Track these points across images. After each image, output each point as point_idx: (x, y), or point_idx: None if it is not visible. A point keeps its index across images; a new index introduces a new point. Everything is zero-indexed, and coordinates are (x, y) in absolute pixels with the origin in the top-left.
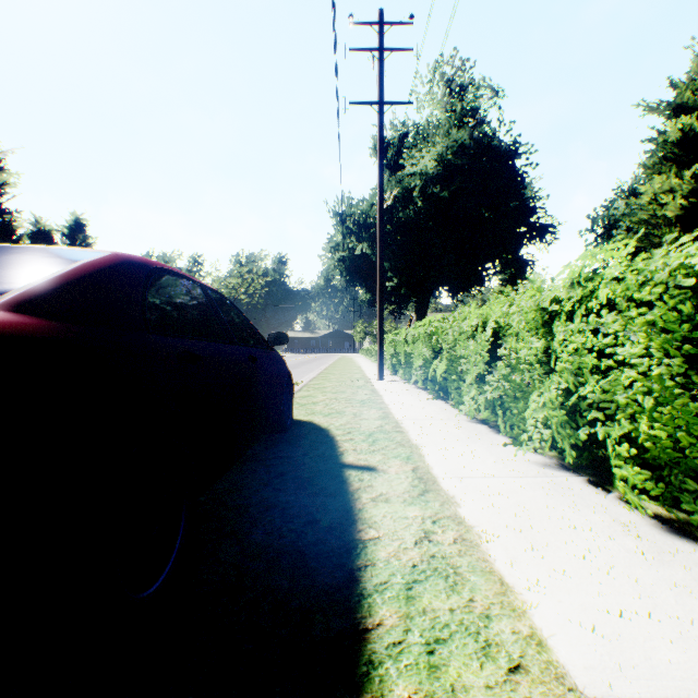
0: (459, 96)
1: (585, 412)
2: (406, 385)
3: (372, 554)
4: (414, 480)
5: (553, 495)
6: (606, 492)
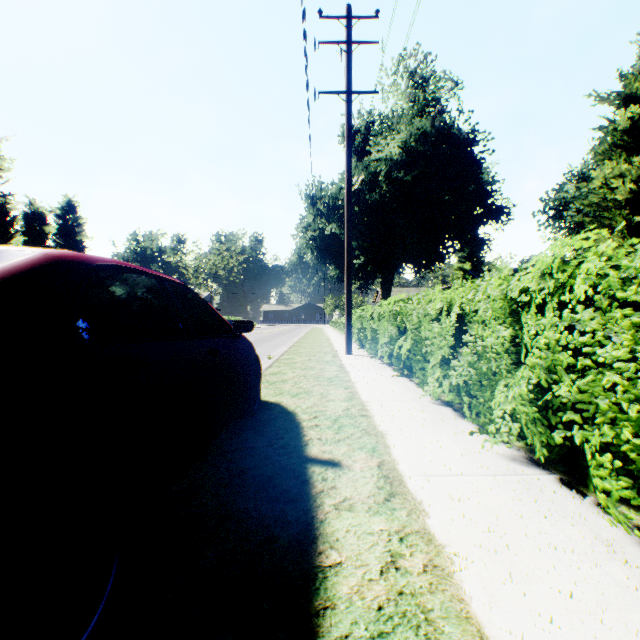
0: (422, 87)
1: (559, 413)
2: (372, 360)
3: (332, 590)
4: (380, 479)
5: (526, 500)
6: (582, 496)
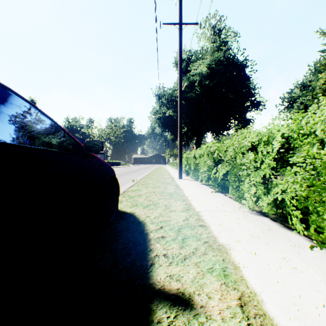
0: (218, 34)
1: None
2: (195, 182)
3: None
4: None
5: None
6: None
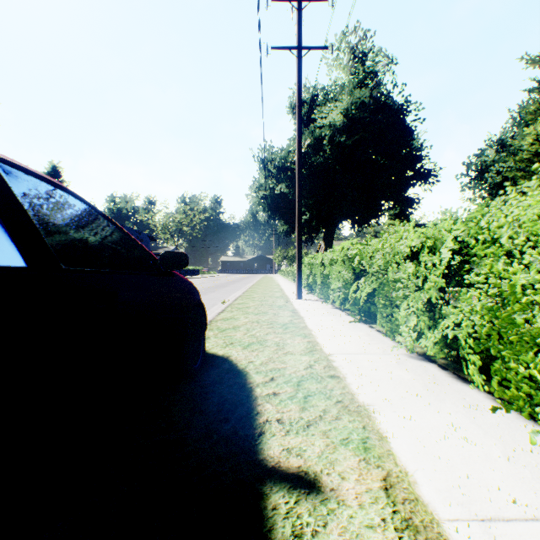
0: (361, 61)
1: None
2: (323, 305)
3: None
4: (403, 537)
5: None
6: None
